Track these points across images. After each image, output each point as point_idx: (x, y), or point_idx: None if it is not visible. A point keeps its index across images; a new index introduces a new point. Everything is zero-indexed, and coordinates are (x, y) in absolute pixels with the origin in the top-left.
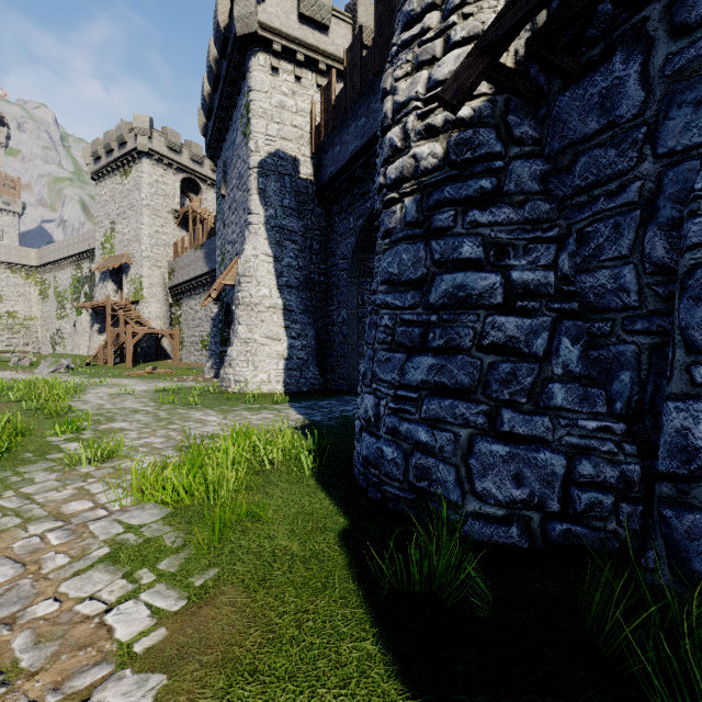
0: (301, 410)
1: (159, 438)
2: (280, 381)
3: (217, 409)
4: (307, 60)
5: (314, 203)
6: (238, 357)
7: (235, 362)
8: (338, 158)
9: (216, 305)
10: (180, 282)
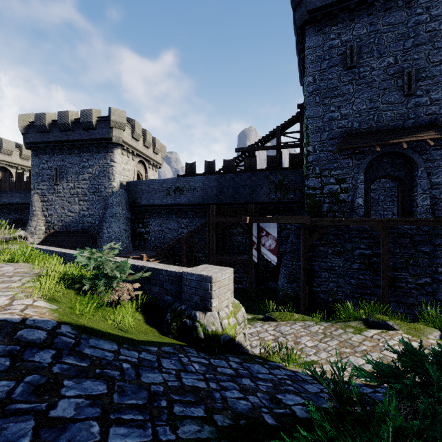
0: None
1: None
2: None
3: None
4: None
5: None
6: None
7: None
8: None
9: None
10: None
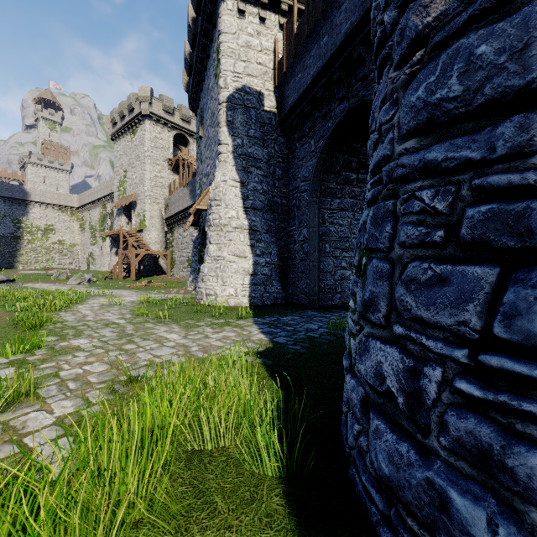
0: (264, 328)
1: (103, 364)
2: (245, 295)
3: (183, 324)
4: (271, 3)
5: (276, 133)
6: (209, 272)
7: (206, 277)
8: (299, 85)
9: (196, 230)
10: (172, 214)
